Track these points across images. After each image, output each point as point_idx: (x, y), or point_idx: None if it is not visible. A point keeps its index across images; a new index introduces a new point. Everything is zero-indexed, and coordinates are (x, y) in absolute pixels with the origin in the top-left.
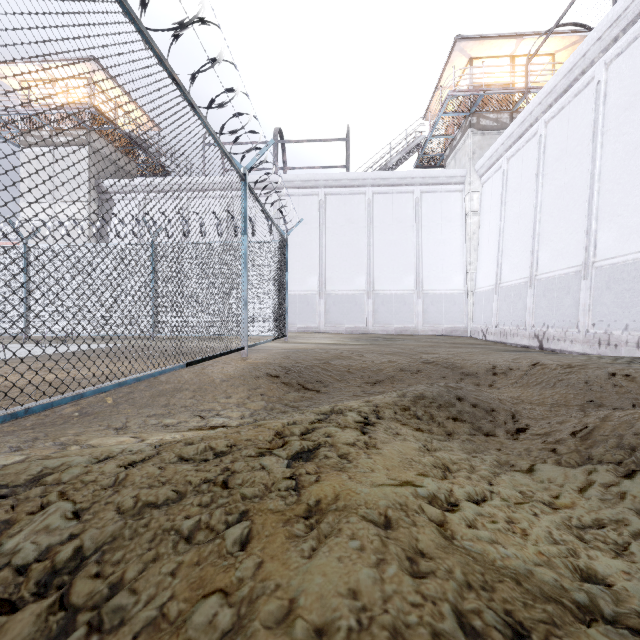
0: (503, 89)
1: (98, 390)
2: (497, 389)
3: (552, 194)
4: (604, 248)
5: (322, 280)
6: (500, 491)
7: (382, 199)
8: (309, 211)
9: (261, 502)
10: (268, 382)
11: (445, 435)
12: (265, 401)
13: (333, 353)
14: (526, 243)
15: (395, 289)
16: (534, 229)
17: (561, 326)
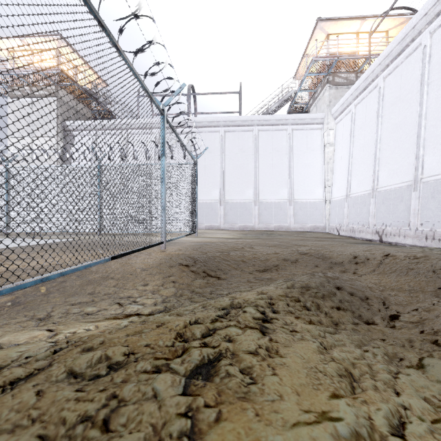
0: (351, 56)
1: (17, 287)
2: (360, 276)
3: (389, 129)
4: (429, 168)
5: (222, 192)
6: (410, 404)
7: (265, 135)
8: (213, 143)
9: None
10: (179, 271)
11: (333, 326)
12: (176, 288)
13: (230, 246)
14: (369, 165)
15: (274, 199)
16: (375, 155)
17: (396, 225)
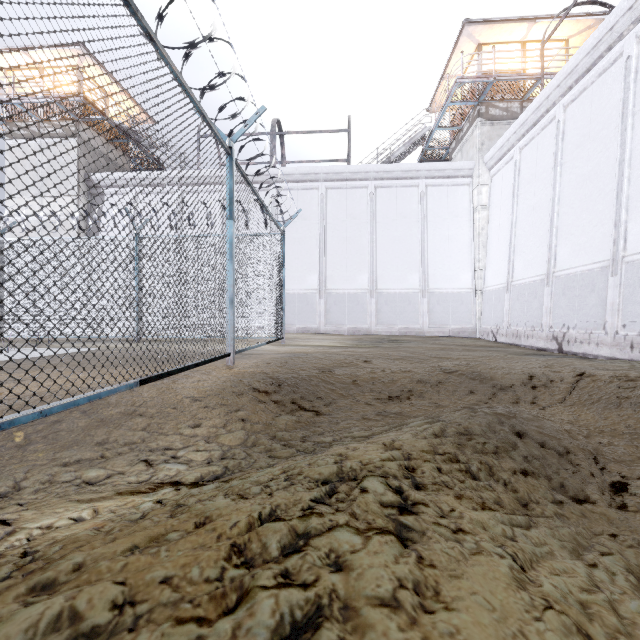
0: (514, 75)
1: None
2: (543, 408)
3: (572, 184)
4: (636, 241)
5: (322, 278)
6: None
7: (385, 193)
8: (309, 206)
9: None
10: (254, 401)
11: (521, 509)
12: (246, 431)
13: (335, 359)
14: (542, 238)
15: (399, 288)
16: (551, 222)
17: (584, 327)
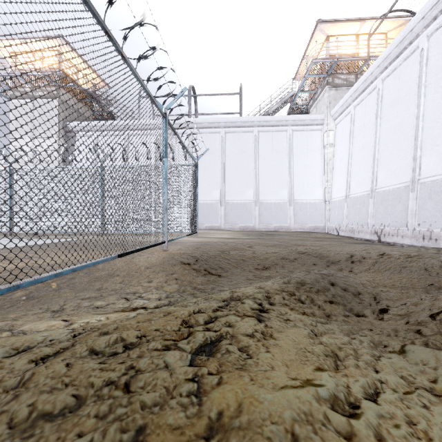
0: (351, 57)
1: (35, 281)
2: (356, 274)
3: (387, 131)
4: (427, 169)
5: (222, 193)
6: (387, 379)
7: (265, 136)
8: (213, 144)
9: (160, 413)
10: (182, 269)
11: (325, 317)
12: (179, 284)
13: (231, 245)
14: (368, 166)
15: (274, 199)
16: (374, 156)
17: (394, 225)
